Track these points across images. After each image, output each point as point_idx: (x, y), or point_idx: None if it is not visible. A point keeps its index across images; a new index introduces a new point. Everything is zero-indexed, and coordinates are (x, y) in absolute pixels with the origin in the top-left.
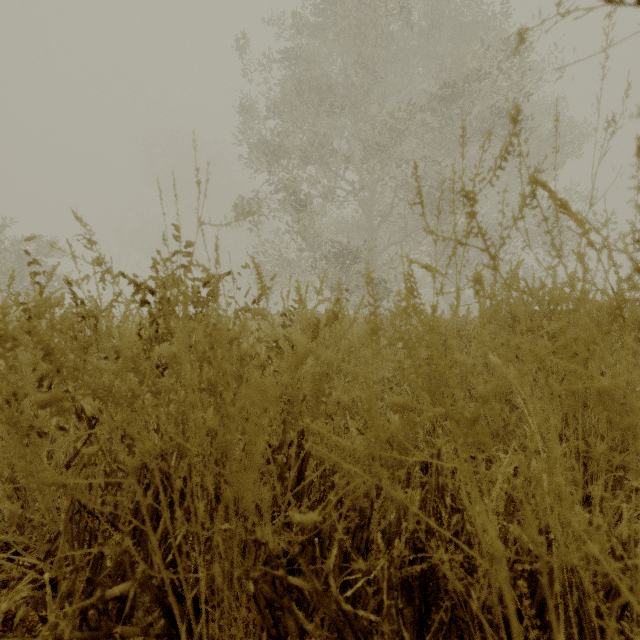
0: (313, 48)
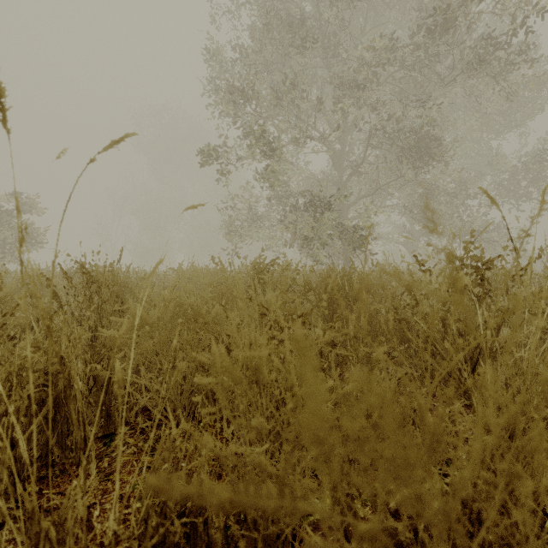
0: None
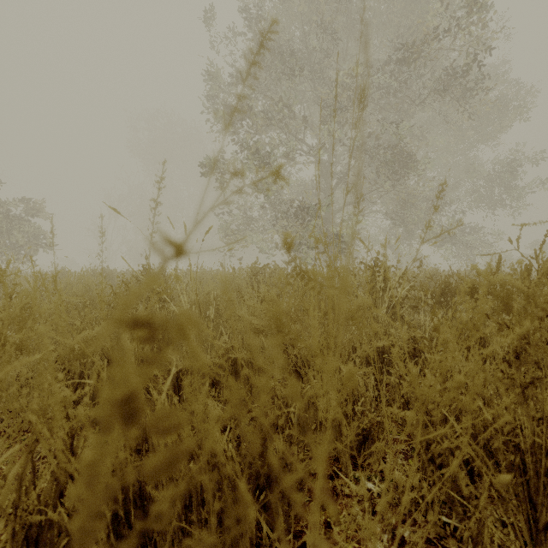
0: None
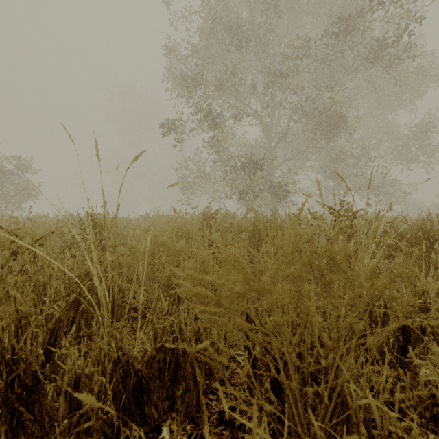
0: (224, 4)
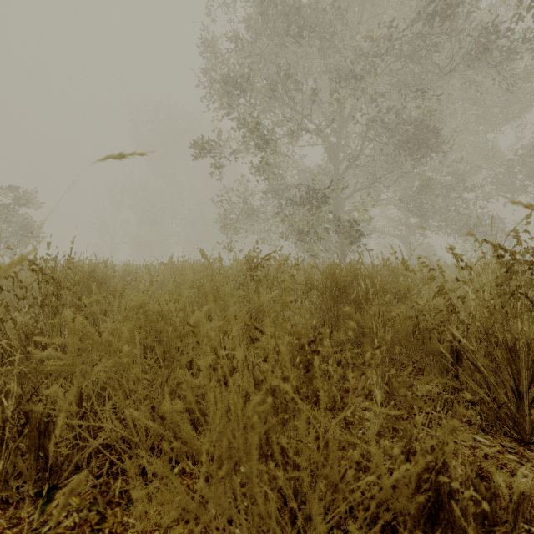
0: None
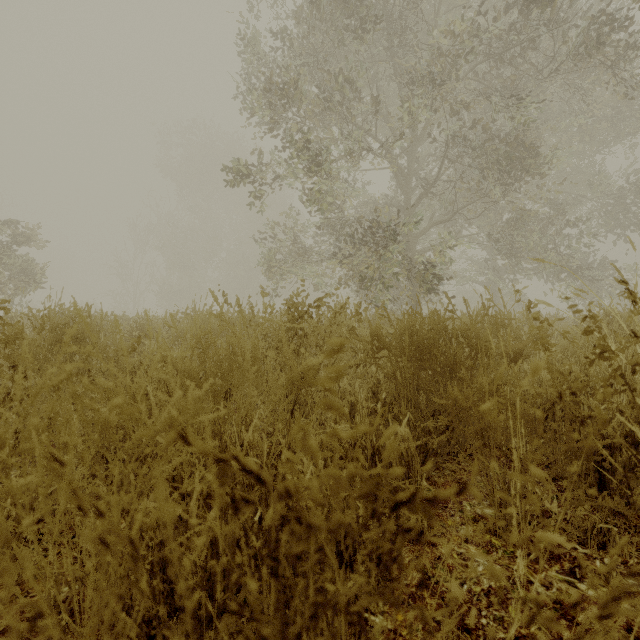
0: None
